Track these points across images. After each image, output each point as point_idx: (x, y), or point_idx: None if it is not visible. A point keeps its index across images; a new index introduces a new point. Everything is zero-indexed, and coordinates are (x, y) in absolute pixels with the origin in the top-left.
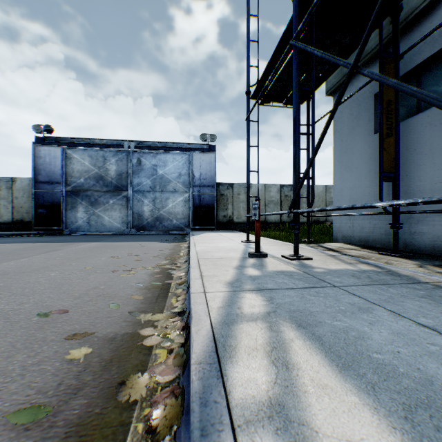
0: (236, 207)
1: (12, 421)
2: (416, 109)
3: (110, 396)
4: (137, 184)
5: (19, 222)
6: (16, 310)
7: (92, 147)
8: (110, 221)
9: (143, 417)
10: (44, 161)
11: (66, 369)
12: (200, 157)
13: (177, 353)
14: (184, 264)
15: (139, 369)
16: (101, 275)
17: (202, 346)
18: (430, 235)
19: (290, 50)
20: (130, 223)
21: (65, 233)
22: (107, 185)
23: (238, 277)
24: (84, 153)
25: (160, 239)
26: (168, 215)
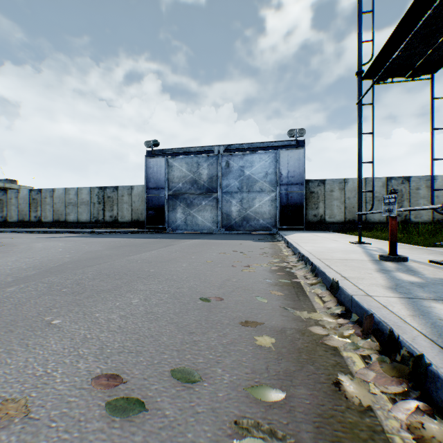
0: (328, 205)
1: (254, 396)
2: None
3: (331, 393)
4: (226, 186)
5: (135, 221)
6: (178, 293)
7: (187, 155)
8: (203, 221)
9: (394, 429)
10: (152, 171)
11: (263, 355)
12: (288, 154)
13: (381, 361)
14: (298, 263)
15: (340, 370)
16: (225, 269)
17: (442, 360)
18: None
19: (429, 6)
20: (219, 223)
21: (167, 231)
22: (200, 188)
23: (394, 282)
24: (182, 161)
25: (251, 238)
26: (255, 215)
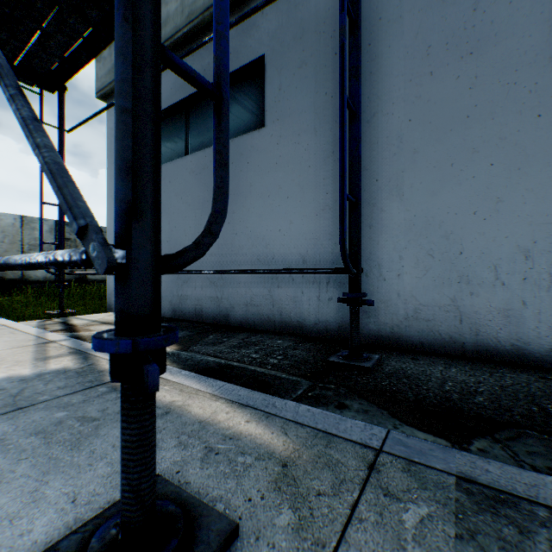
0: None
1: None
2: (186, 151)
3: None
4: None
5: None
6: None
7: None
8: None
9: None
10: None
11: None
12: None
13: None
14: None
15: None
16: None
17: None
18: (194, 299)
19: None
20: None
21: None
22: None
23: None
24: None
25: None
26: None
